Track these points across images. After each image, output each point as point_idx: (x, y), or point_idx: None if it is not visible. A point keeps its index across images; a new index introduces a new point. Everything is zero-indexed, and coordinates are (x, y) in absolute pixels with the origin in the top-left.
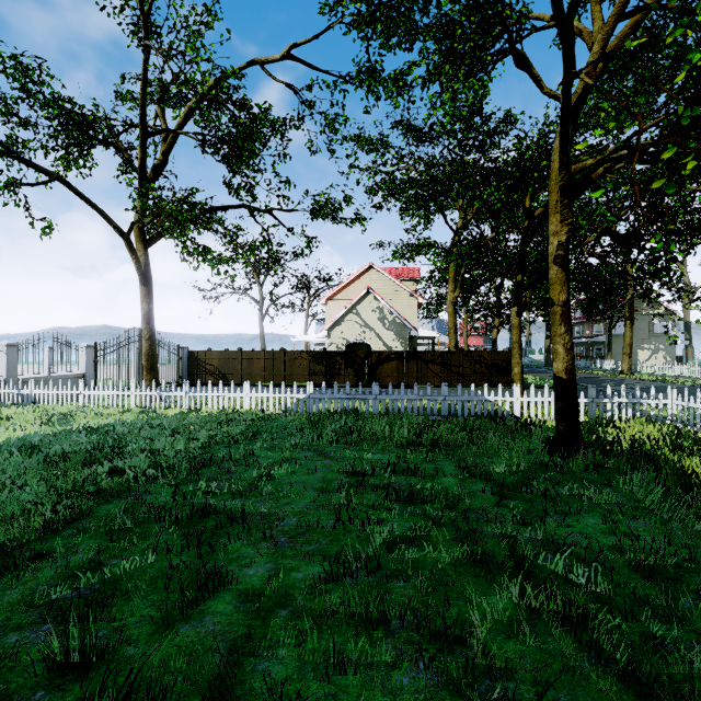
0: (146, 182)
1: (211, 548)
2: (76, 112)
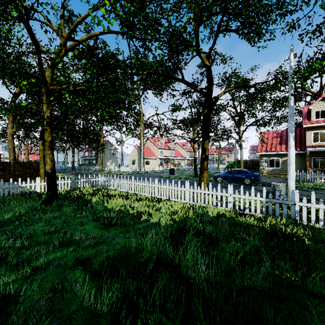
0: None
1: None
2: None
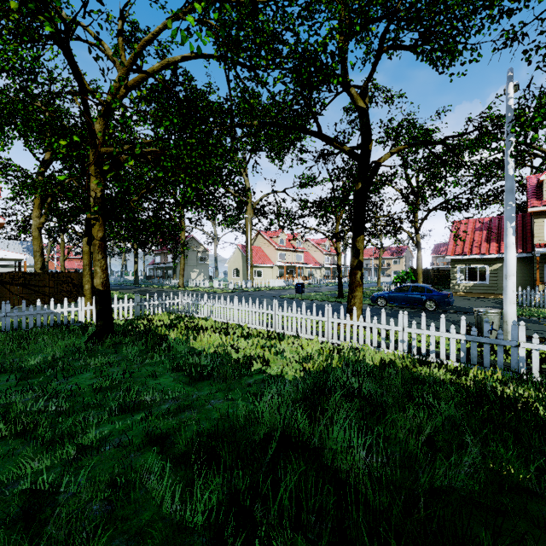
0: None
1: None
2: None
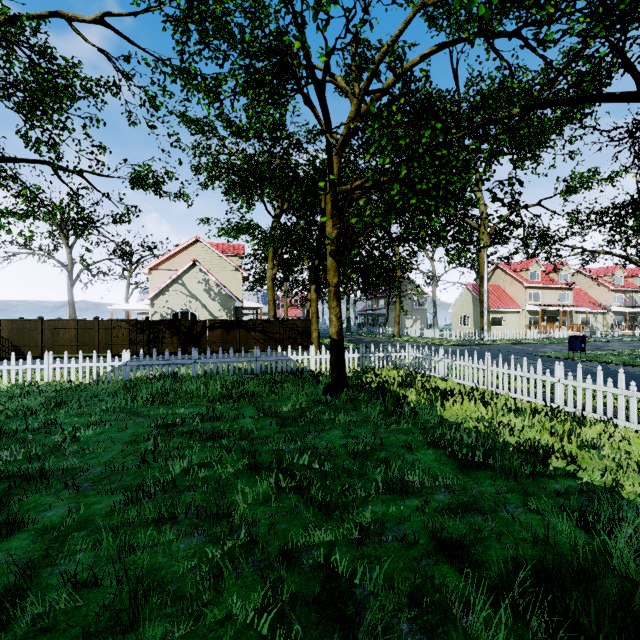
0: None
1: (4, 504)
2: None
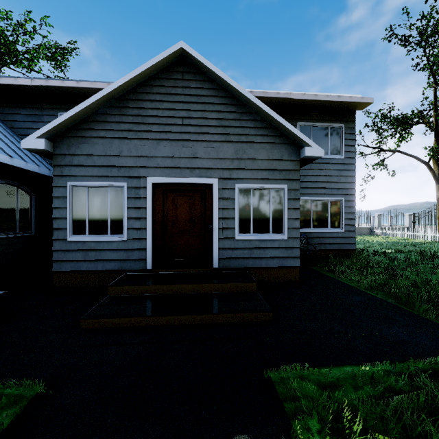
0: (438, 134)
1: (435, 259)
2: (403, 117)
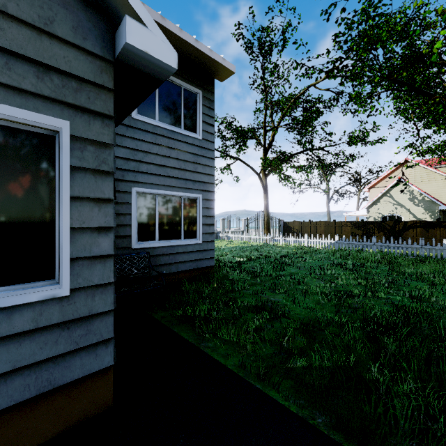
0: (265, 150)
1: (283, 267)
2: (242, 130)
